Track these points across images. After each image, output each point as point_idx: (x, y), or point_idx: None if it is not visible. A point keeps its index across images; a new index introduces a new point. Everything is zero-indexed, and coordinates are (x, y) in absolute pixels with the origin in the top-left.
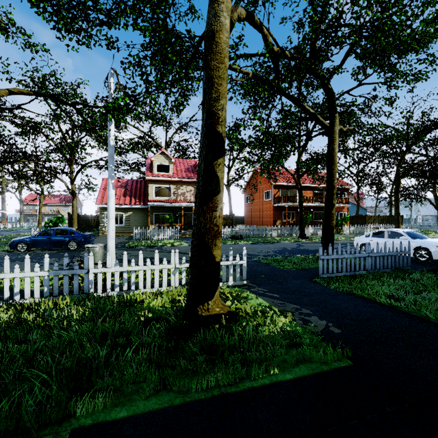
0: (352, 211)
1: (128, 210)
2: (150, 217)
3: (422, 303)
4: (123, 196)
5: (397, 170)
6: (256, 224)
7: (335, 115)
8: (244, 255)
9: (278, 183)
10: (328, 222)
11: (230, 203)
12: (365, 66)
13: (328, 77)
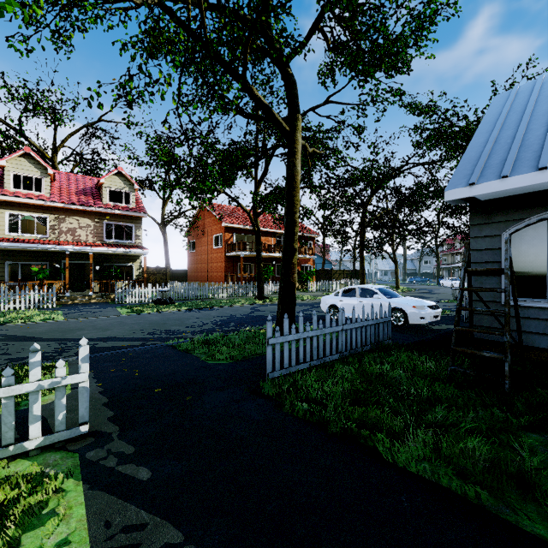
0: (318, 264)
1: None
2: None
3: (455, 448)
4: None
5: (362, 217)
6: (204, 280)
7: (297, 115)
8: (83, 360)
9: (231, 224)
10: (288, 276)
11: (166, 251)
12: (334, 69)
13: (287, 54)
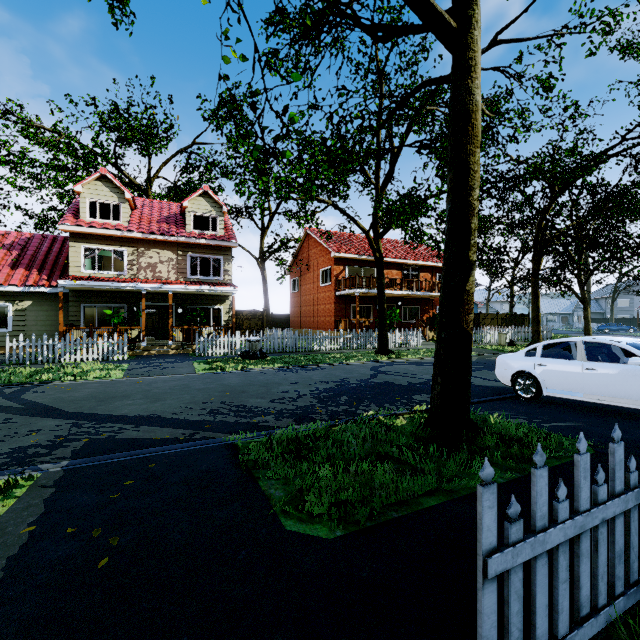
0: None
1: (20, 297)
2: (72, 312)
3: None
4: (10, 266)
5: (536, 234)
6: (309, 327)
7: None
8: None
9: (343, 254)
10: (457, 317)
11: (265, 291)
12: None
13: None
